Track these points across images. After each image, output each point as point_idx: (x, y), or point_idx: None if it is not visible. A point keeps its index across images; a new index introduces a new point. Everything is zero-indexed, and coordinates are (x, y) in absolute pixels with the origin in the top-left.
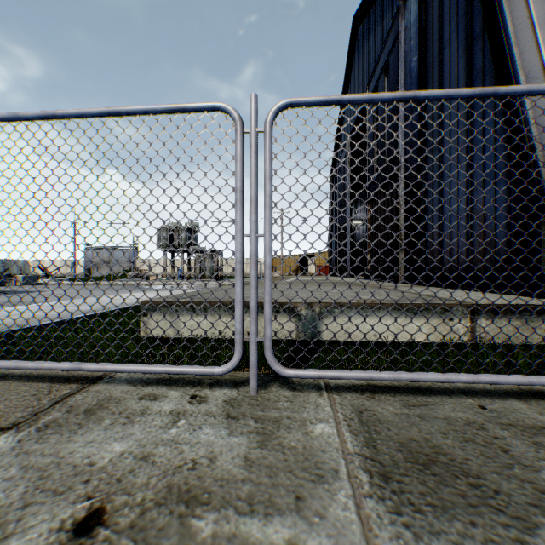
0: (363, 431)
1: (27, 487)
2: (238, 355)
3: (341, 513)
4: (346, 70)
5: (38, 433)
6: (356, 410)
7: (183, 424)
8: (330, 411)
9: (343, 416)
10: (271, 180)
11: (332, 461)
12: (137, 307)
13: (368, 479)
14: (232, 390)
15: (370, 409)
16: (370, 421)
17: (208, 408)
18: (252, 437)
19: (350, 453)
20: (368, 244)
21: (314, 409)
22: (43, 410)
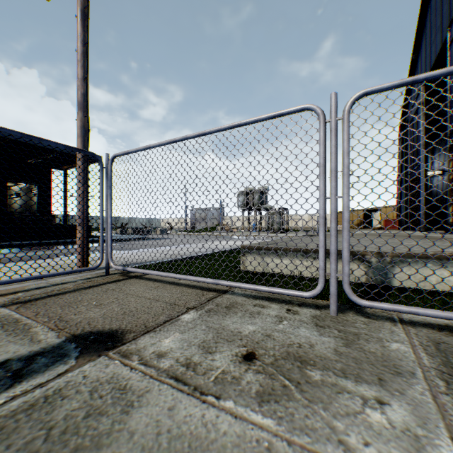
0: (439, 355)
1: (213, 335)
2: (321, 285)
3: (417, 396)
4: (418, 18)
5: (207, 313)
6: (431, 341)
7: (286, 324)
8: (405, 337)
9: (418, 342)
10: (348, 154)
11: (408, 367)
12: (231, 251)
13: (443, 384)
14: (315, 310)
15: (448, 343)
16: (446, 351)
17: (300, 318)
18: (337, 340)
19: (425, 366)
20: (448, 196)
21: (389, 333)
22: (204, 303)
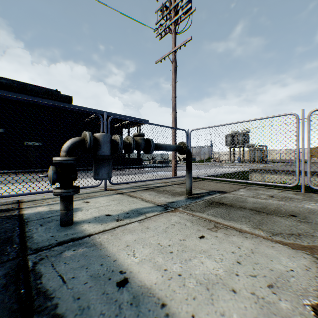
0: None
1: (255, 193)
2: (296, 182)
3: None
4: None
5: (247, 190)
6: None
7: (281, 193)
8: None
9: None
10: (309, 132)
11: None
12: (233, 173)
13: None
14: (294, 192)
15: None
16: None
17: (287, 193)
18: (303, 197)
19: None
20: None
21: None
22: (243, 188)
